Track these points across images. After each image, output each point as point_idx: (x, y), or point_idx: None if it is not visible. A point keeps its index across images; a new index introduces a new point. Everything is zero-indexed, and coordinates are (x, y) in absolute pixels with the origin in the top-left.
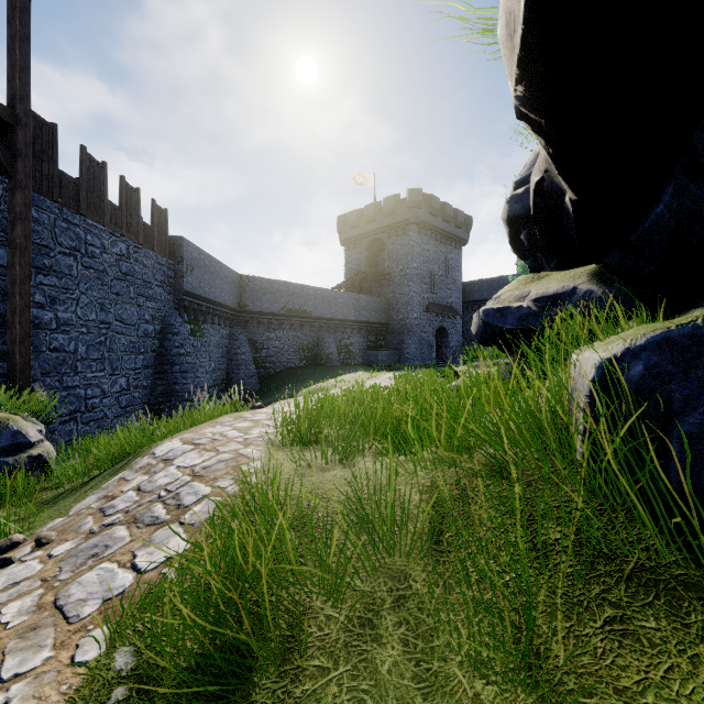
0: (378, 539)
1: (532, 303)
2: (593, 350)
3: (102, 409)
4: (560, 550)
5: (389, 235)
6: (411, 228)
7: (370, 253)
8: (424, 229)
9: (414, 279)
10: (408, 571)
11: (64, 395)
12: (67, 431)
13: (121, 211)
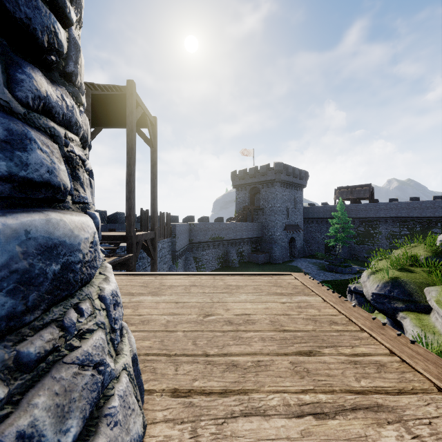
0: None
1: None
2: None
3: None
4: None
5: (263, 186)
6: (276, 184)
7: (251, 194)
8: (283, 183)
9: (278, 213)
10: None
11: None
12: None
13: (160, 229)
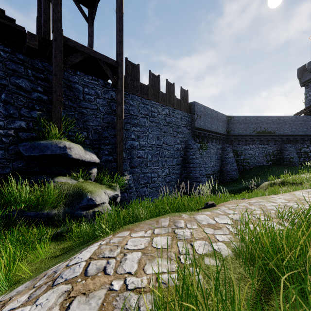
0: None
1: None
2: None
3: (158, 182)
4: None
5: None
6: None
7: None
8: None
9: None
10: None
11: (142, 176)
12: (143, 191)
13: (166, 95)
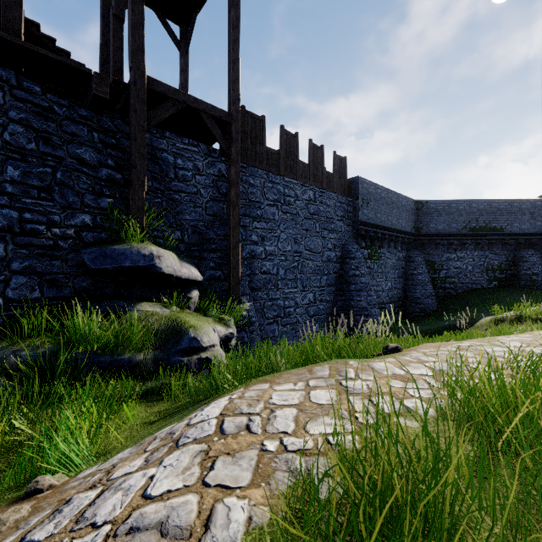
0: None
1: None
2: None
3: (295, 316)
4: None
5: None
6: None
7: None
8: None
9: None
10: None
11: (270, 304)
12: (272, 330)
13: (309, 167)
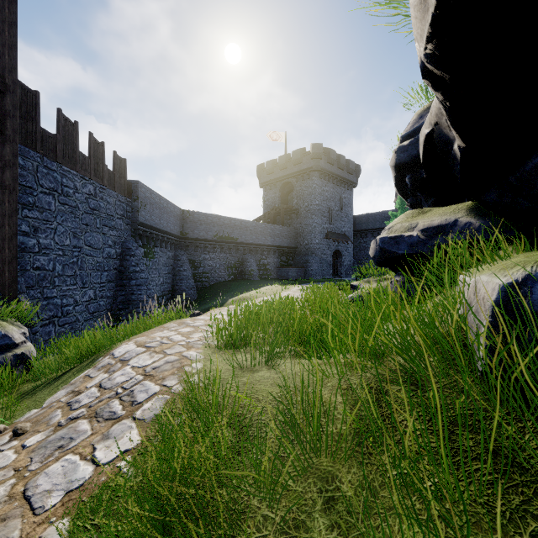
0: (306, 441)
1: (420, 232)
2: (490, 274)
3: (75, 315)
4: (474, 457)
5: (297, 180)
6: (314, 174)
7: (282, 193)
8: (323, 175)
9: (316, 213)
10: (335, 472)
11: (44, 304)
12: (47, 332)
13: (90, 160)
